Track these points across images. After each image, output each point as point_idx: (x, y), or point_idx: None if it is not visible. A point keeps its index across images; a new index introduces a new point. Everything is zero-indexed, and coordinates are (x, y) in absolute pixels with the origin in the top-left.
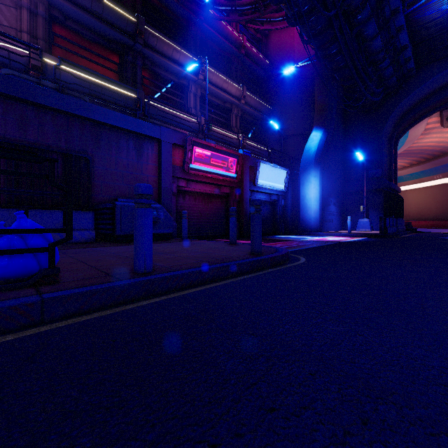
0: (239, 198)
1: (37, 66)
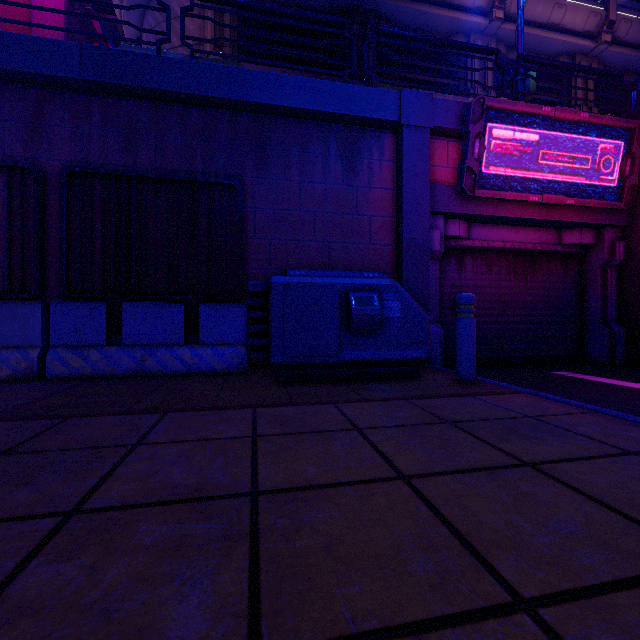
0: (623, 256)
1: None
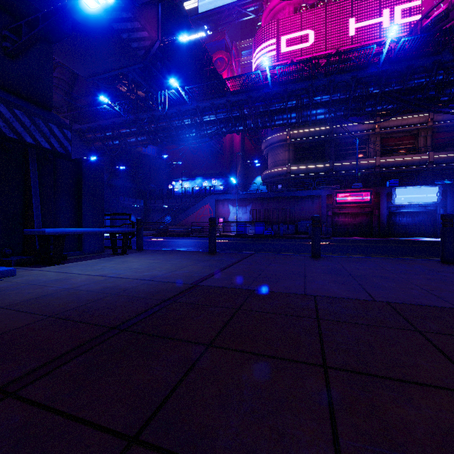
0: (378, 213)
1: (289, 172)
